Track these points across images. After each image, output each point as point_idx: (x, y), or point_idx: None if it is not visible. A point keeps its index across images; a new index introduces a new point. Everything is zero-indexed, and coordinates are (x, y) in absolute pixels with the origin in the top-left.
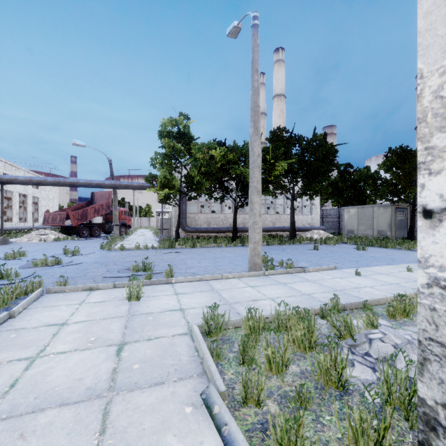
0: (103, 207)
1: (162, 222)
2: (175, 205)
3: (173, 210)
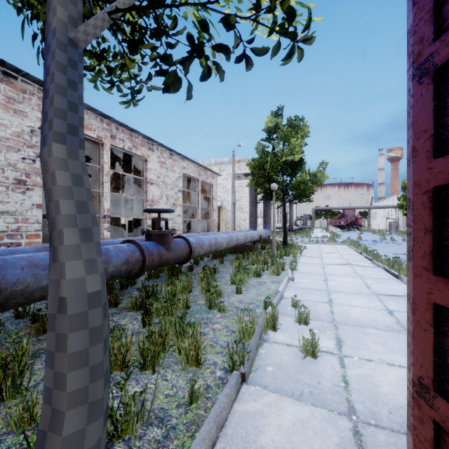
0: (352, 216)
1: (396, 224)
2: (403, 215)
3: (401, 217)
